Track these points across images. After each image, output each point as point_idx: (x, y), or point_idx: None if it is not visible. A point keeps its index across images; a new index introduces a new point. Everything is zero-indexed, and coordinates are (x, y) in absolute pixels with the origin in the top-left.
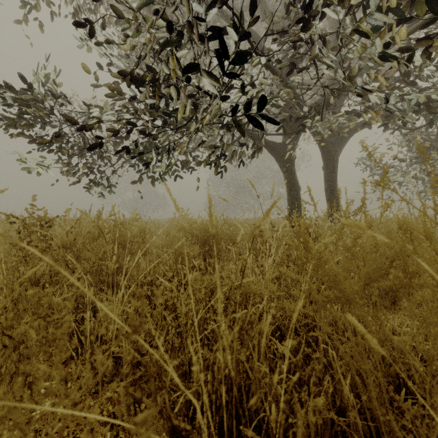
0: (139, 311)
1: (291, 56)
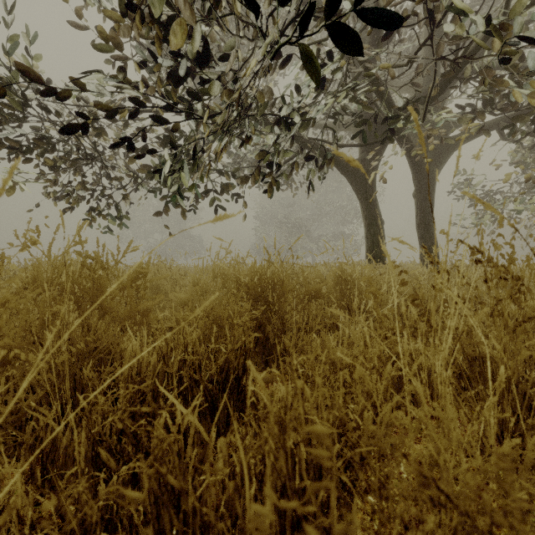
0: (77, 517)
1: (392, 5)
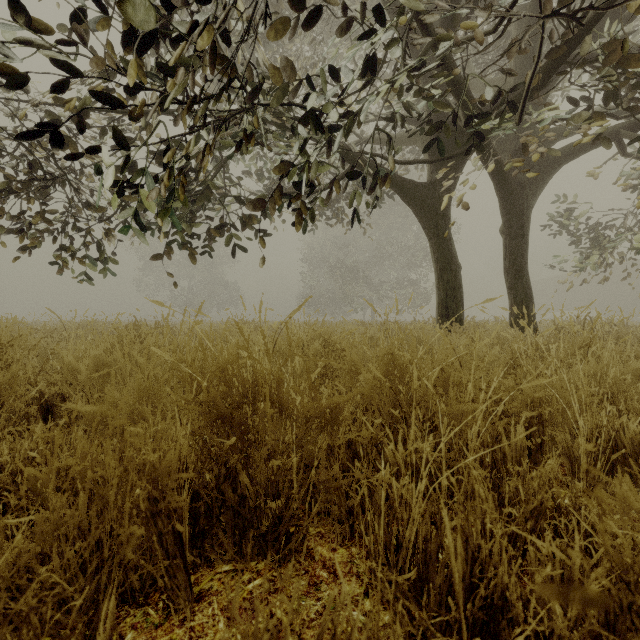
0: None
1: None
